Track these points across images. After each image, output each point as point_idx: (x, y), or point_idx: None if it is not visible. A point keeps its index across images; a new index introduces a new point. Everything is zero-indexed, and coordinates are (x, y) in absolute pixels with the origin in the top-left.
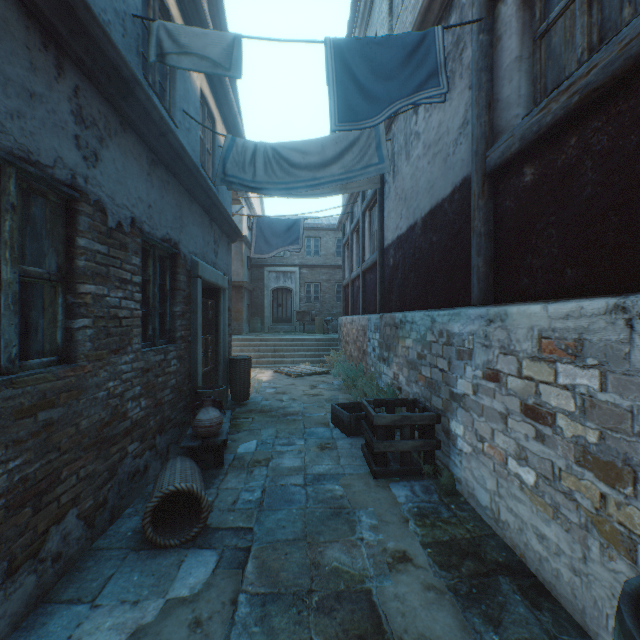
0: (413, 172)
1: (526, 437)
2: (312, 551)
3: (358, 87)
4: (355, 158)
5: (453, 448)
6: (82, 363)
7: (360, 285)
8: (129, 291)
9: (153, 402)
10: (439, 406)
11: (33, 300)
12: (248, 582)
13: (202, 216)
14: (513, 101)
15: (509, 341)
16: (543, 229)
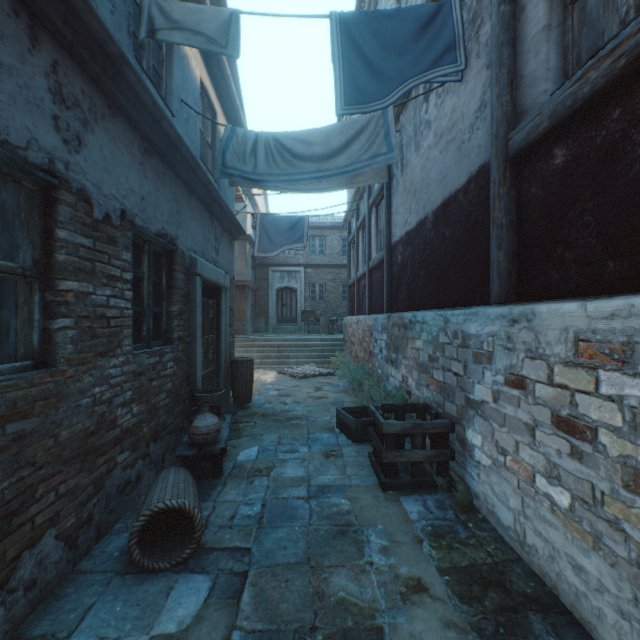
0: (423, 163)
1: (559, 453)
2: (316, 578)
3: (366, 65)
4: (362, 148)
5: (469, 459)
6: (62, 367)
7: (366, 284)
8: (119, 289)
9: (147, 407)
10: (453, 413)
11: (3, 298)
12: (243, 616)
13: (202, 211)
14: (540, 76)
15: (537, 344)
16: (578, 217)
